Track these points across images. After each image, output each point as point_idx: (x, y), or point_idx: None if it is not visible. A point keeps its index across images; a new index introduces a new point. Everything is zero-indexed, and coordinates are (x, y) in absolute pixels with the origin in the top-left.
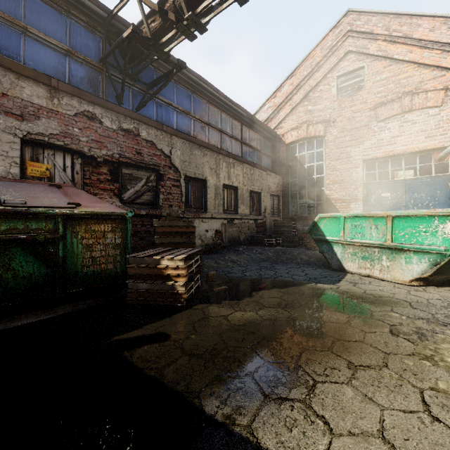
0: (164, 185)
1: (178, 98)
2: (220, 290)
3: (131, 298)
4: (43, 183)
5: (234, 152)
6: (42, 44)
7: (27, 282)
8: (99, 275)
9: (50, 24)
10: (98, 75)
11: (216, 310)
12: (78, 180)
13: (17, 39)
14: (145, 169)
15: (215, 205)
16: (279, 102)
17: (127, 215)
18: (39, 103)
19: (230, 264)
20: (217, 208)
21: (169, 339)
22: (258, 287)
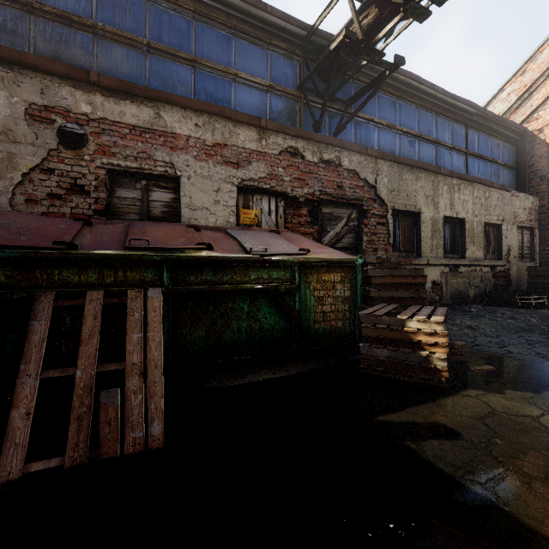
0: (368, 224)
1: (381, 110)
2: (483, 370)
3: (366, 366)
4: (263, 229)
5: (455, 169)
6: (248, 86)
7: (269, 335)
8: (329, 334)
9: (255, 63)
10: (295, 105)
11: (505, 403)
12: (281, 225)
13: (230, 88)
14: (346, 205)
15: (432, 247)
16: (532, 78)
17: (357, 262)
18: (250, 147)
19: (467, 332)
20: (435, 251)
21: (462, 437)
22: None
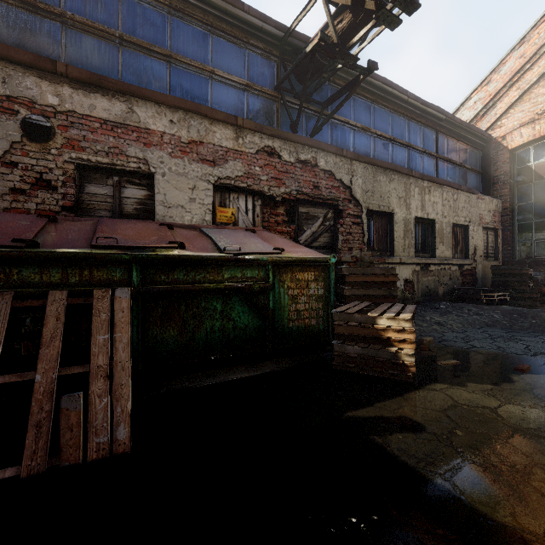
0: (343, 224)
1: (356, 113)
2: (449, 364)
3: (338, 363)
4: (239, 228)
5: (426, 172)
6: (225, 85)
7: (243, 334)
8: (303, 332)
9: (232, 61)
10: (273, 105)
11: (467, 396)
12: (258, 223)
13: (207, 85)
14: (322, 205)
15: (404, 246)
16: (496, 88)
17: (330, 261)
18: (227, 145)
19: (436, 328)
20: (407, 250)
21: (425, 430)
22: (516, 368)
